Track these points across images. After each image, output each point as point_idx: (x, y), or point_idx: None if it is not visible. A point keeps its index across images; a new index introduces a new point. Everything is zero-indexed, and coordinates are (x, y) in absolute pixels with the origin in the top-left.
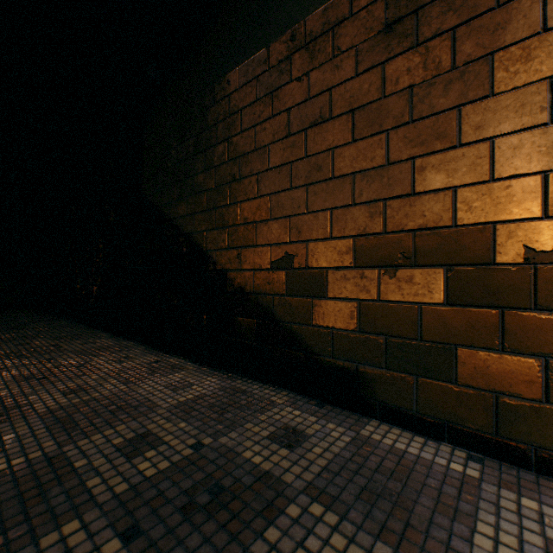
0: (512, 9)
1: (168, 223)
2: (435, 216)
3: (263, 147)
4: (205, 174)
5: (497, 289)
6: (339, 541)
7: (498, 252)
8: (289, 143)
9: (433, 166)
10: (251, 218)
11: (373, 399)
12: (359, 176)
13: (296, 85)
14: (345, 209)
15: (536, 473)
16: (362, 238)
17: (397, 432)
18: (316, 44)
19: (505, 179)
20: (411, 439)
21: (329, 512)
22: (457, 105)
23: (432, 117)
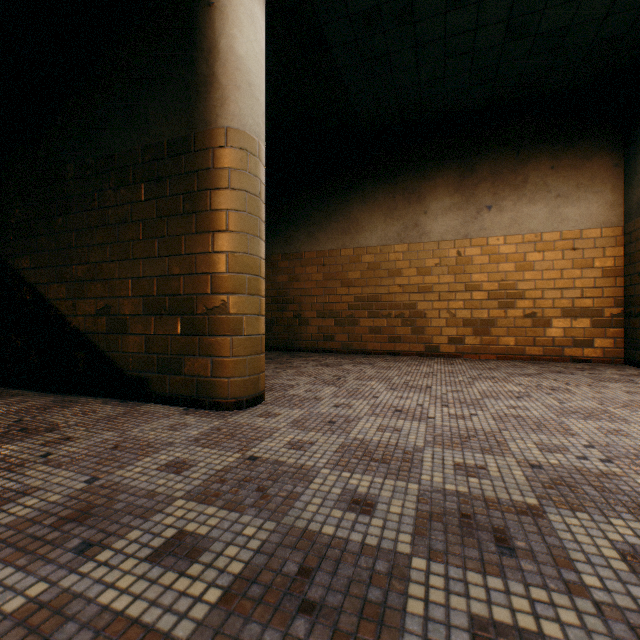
0: (202, 195)
1: (12, 273)
2: (176, 289)
3: (92, 228)
4: (48, 238)
5: (197, 327)
6: (81, 432)
7: (198, 309)
8: (109, 230)
9: (176, 263)
10: (83, 278)
11: (152, 392)
12: (145, 261)
13: (113, 193)
14: (139, 280)
15: (208, 410)
16: (147, 298)
17: (159, 406)
18: (124, 171)
19: (200, 275)
20: (164, 407)
21: (85, 428)
22: (184, 234)
23: (176, 236)
